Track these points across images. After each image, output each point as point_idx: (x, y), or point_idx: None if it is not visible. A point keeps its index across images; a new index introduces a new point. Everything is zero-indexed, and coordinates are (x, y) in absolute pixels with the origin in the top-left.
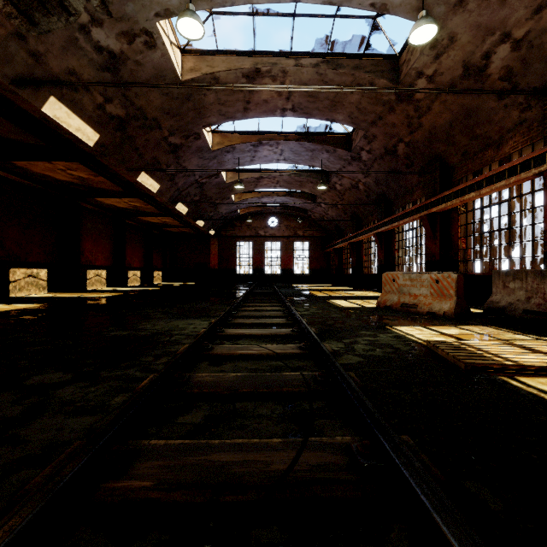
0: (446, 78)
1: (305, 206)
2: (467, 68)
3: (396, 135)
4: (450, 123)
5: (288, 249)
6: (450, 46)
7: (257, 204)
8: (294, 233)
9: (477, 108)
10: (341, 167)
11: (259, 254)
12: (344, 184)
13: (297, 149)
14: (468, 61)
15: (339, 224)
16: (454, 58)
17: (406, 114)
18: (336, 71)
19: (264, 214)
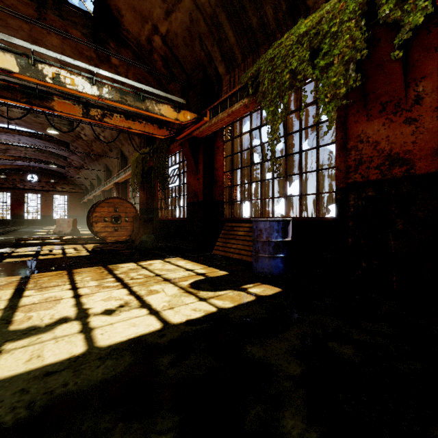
0: (91, 137)
1: (59, 170)
2: (95, 137)
3: (86, 149)
4: (103, 153)
5: (48, 200)
6: (84, 129)
7: (13, 164)
8: (53, 188)
9: (107, 152)
10: (69, 155)
11: (18, 203)
12: (76, 163)
13: (32, 140)
14: (94, 135)
15: (86, 185)
16: (88, 132)
17: (85, 143)
18: (36, 118)
19: (23, 171)
